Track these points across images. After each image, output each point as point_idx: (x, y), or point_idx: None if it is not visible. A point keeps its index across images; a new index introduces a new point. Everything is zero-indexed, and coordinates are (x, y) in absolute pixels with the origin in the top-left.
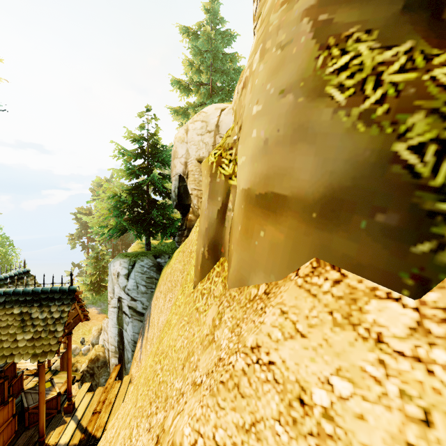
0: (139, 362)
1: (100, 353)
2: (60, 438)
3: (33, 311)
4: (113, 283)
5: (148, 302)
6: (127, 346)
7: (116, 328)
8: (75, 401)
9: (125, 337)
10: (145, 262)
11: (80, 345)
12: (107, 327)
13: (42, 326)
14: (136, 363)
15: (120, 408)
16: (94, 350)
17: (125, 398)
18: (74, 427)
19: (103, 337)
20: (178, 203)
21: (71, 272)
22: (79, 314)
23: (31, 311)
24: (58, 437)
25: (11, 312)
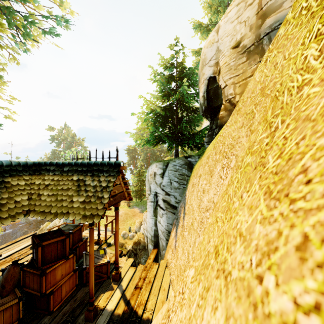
0: (175, 249)
1: (140, 239)
2: (108, 303)
3: (86, 179)
4: (150, 182)
5: (180, 197)
6: (162, 235)
7: (152, 219)
8: (121, 271)
9: (160, 227)
10: (177, 162)
11: (128, 232)
12: (146, 219)
13: (92, 192)
14: (171, 250)
15: (169, 299)
16: (137, 235)
17: (177, 285)
18: (119, 296)
19: (143, 227)
20: (207, 106)
21: (116, 147)
22: (124, 192)
23: (85, 179)
24: (106, 302)
25: (71, 178)
